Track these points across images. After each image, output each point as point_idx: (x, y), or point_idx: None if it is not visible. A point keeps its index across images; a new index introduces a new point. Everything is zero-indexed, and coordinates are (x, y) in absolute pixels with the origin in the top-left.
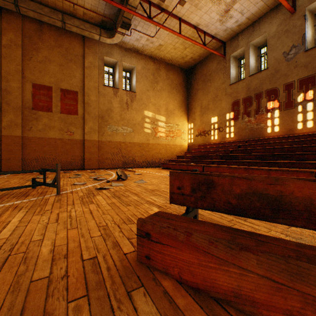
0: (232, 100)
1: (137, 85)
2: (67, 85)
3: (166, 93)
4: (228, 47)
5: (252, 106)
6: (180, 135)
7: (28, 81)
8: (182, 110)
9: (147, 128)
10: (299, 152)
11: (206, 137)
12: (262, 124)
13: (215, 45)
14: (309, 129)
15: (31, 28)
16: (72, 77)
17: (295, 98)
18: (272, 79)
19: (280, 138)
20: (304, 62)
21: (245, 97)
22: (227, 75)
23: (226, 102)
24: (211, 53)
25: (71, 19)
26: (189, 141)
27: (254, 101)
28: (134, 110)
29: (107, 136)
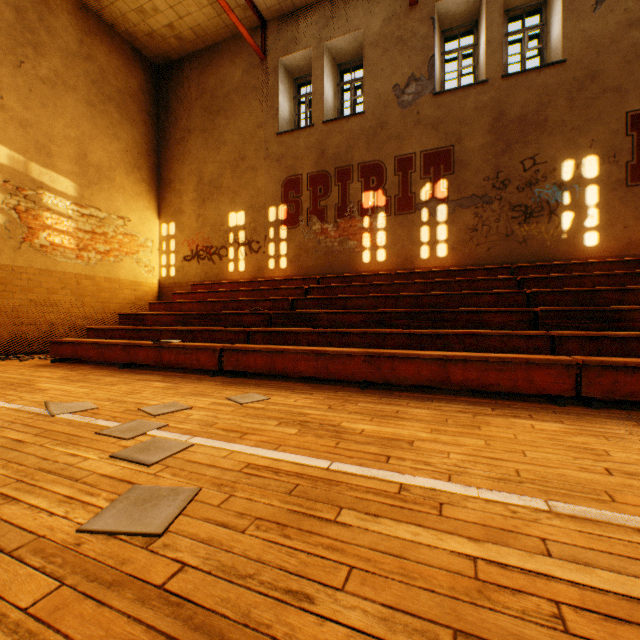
0: (284, 175)
1: None
2: None
3: (78, 101)
4: (274, 36)
5: (330, 197)
6: (134, 252)
7: None
8: (143, 179)
9: None
10: (454, 307)
11: (215, 263)
12: (353, 242)
13: (241, 17)
14: (441, 260)
15: None
16: None
17: (417, 192)
18: (373, 141)
19: (393, 277)
20: (432, 117)
21: (315, 172)
22: (271, 109)
23: (270, 178)
24: (229, 38)
25: None
26: (164, 273)
27: (334, 186)
28: None
29: None
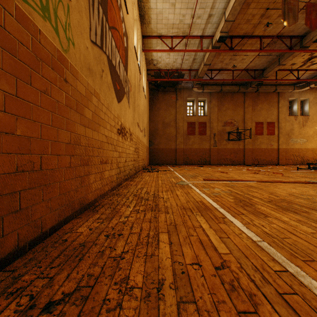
0: None
1: (309, 110)
2: (269, 120)
3: None
4: None
5: None
6: None
7: (253, 121)
8: None
9: (316, 138)
10: None
11: None
12: None
13: None
14: None
15: (254, 95)
16: (271, 115)
17: None
18: None
19: None
20: None
21: None
22: None
23: None
24: None
25: (279, 87)
26: None
27: None
28: (307, 127)
29: (290, 145)
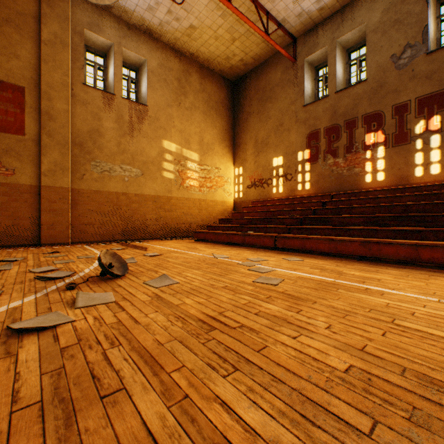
0: (307, 131)
1: (150, 94)
2: None
3: (200, 114)
4: (301, 46)
5: (340, 141)
6: (222, 185)
7: None
8: (226, 146)
9: (168, 170)
10: (439, 212)
11: (265, 188)
12: (358, 169)
13: (280, 42)
14: (434, 176)
15: None
16: (10, 57)
17: (411, 128)
18: (373, 98)
19: (389, 191)
20: (426, 71)
21: (329, 126)
22: (299, 91)
23: (298, 134)
24: (273, 55)
25: None
26: (236, 195)
27: (343, 133)
28: (144, 137)
29: (91, 180)
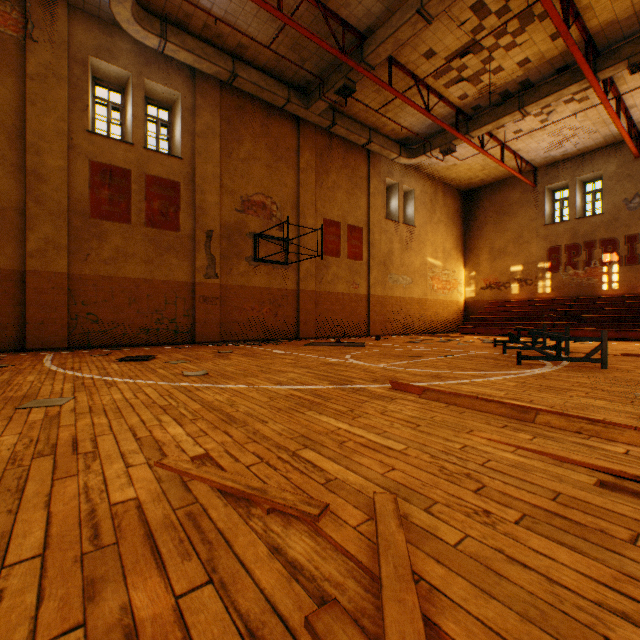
0: (548, 246)
1: (416, 217)
2: (353, 220)
3: (442, 226)
4: (541, 175)
5: (579, 257)
6: (456, 287)
7: (319, 215)
8: (459, 251)
9: (425, 277)
10: None
11: (502, 291)
12: (595, 280)
13: (522, 170)
14: None
15: (322, 144)
16: (357, 209)
17: (639, 254)
18: (609, 228)
19: (623, 298)
20: None
21: (569, 244)
22: (539, 212)
23: (538, 247)
24: (511, 176)
25: (376, 136)
26: (467, 296)
27: (582, 251)
28: (412, 252)
29: (388, 289)
